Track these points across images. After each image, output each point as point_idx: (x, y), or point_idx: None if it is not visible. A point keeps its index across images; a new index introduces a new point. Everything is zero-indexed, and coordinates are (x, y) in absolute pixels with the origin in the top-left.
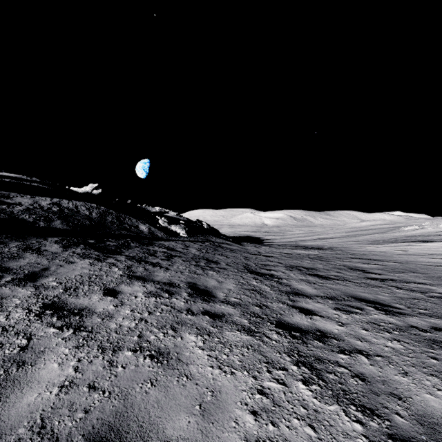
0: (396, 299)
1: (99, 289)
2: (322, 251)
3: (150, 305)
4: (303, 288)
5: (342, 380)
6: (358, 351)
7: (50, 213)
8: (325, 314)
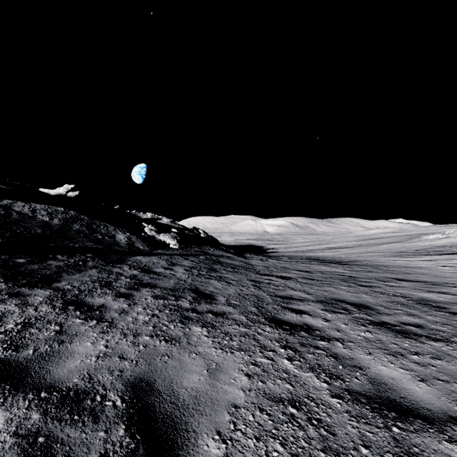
0: None
1: None
2: (347, 267)
3: None
4: (394, 377)
5: None
6: None
7: None
8: None
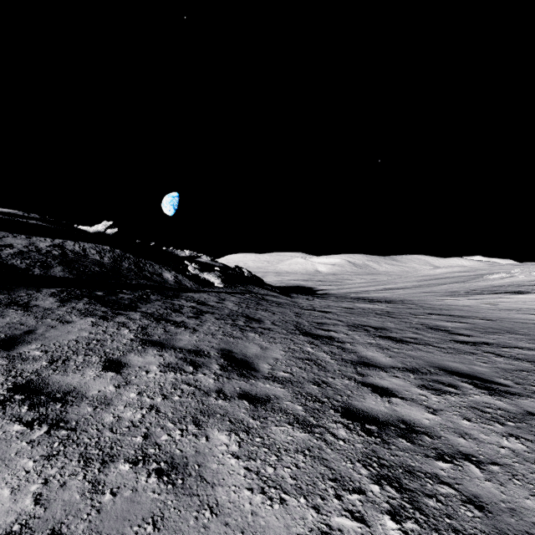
0: (498, 371)
1: (97, 361)
2: (391, 305)
3: (167, 384)
4: (374, 356)
5: (450, 509)
6: (464, 455)
7: (48, 258)
8: (408, 395)
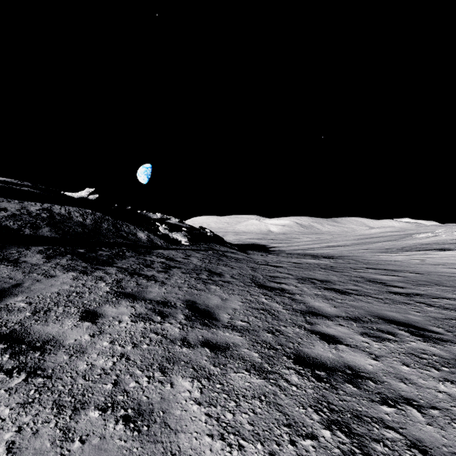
0: (430, 320)
1: (76, 312)
2: (333, 260)
3: (137, 333)
4: (320, 306)
5: (396, 454)
6: (405, 399)
7: (38, 220)
8: (352, 342)
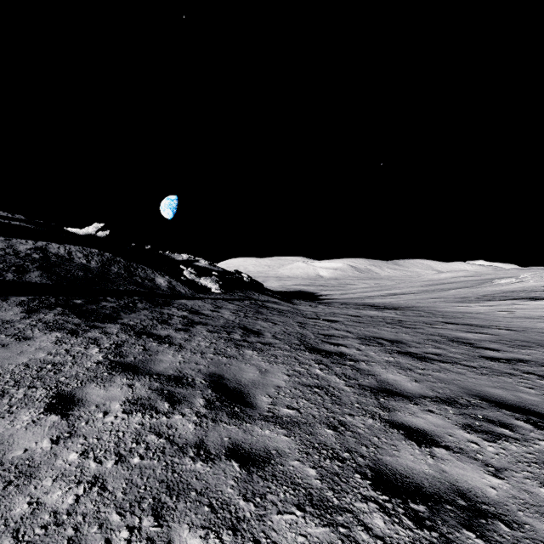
0: None
1: (42, 396)
2: (400, 313)
3: (127, 435)
4: (396, 380)
5: None
6: None
7: (26, 261)
8: (454, 442)
